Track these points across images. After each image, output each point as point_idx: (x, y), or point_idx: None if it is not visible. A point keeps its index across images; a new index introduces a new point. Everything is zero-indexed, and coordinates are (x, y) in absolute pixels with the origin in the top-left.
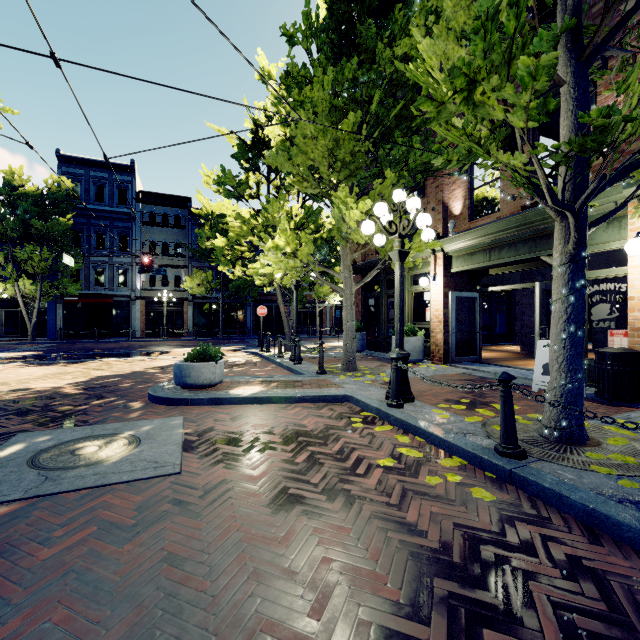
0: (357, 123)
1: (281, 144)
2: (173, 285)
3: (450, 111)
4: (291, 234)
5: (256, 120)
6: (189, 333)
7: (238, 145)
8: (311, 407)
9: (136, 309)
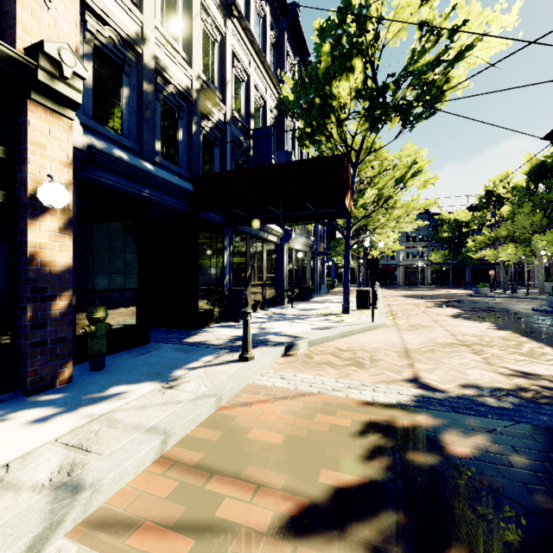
0: (542, 214)
1: (508, 215)
2: (418, 257)
3: (550, 246)
4: (513, 248)
5: (488, 187)
6: (428, 284)
7: (479, 202)
8: (523, 299)
9: (399, 271)
